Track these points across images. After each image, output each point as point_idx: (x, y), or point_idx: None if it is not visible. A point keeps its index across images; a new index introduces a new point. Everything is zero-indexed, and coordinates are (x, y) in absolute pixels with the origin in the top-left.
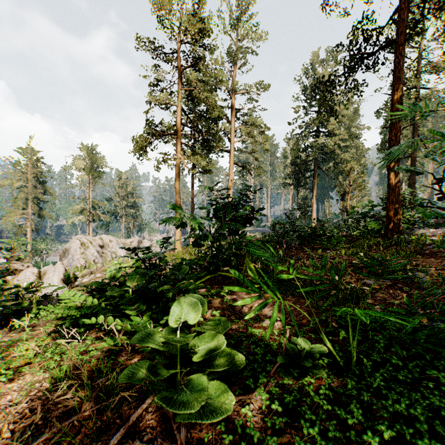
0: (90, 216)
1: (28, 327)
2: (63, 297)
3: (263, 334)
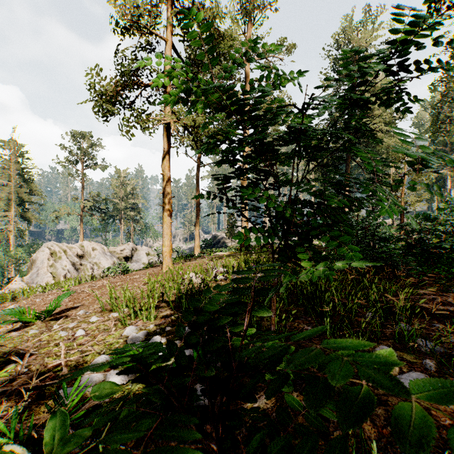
0: (82, 219)
1: None
2: None
3: None
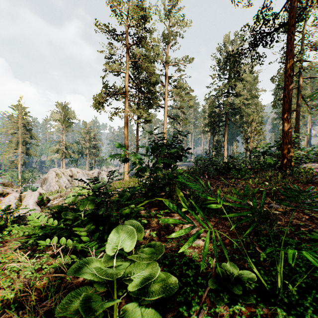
0: (64, 154)
1: (1, 242)
2: (30, 218)
3: (193, 254)
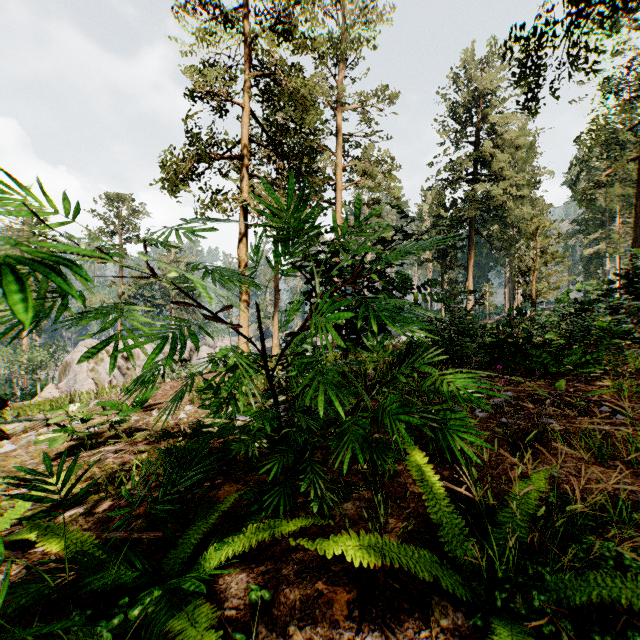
0: None
1: None
2: None
3: None
